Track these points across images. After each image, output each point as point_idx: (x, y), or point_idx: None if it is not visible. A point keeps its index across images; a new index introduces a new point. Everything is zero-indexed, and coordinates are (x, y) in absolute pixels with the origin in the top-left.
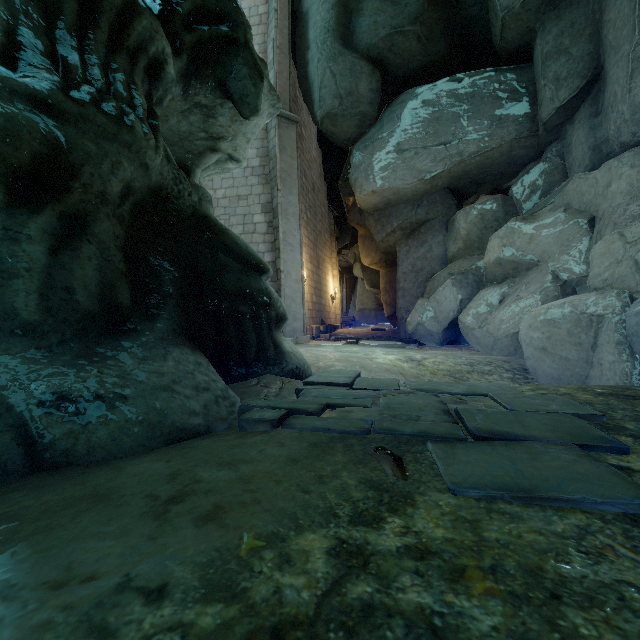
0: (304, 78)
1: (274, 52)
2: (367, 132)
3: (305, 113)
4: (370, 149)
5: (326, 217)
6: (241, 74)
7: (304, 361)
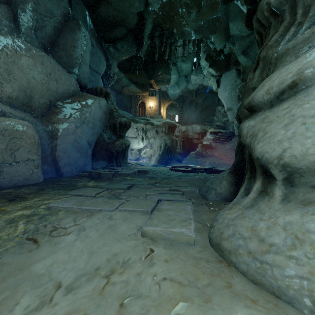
0: None
1: None
2: None
3: None
4: None
5: None
6: None
7: (221, 220)
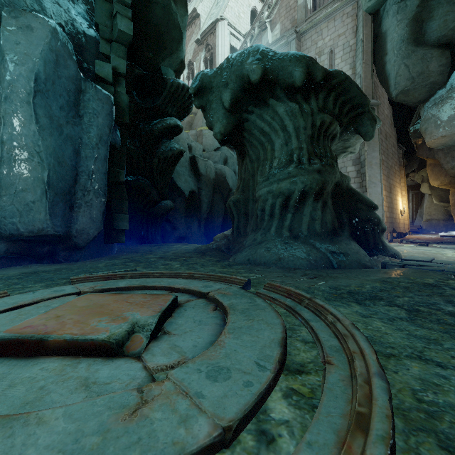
0: (381, 72)
1: (361, 67)
2: (436, 93)
3: (379, 88)
4: (439, 106)
5: (395, 153)
6: (366, 124)
7: (397, 251)
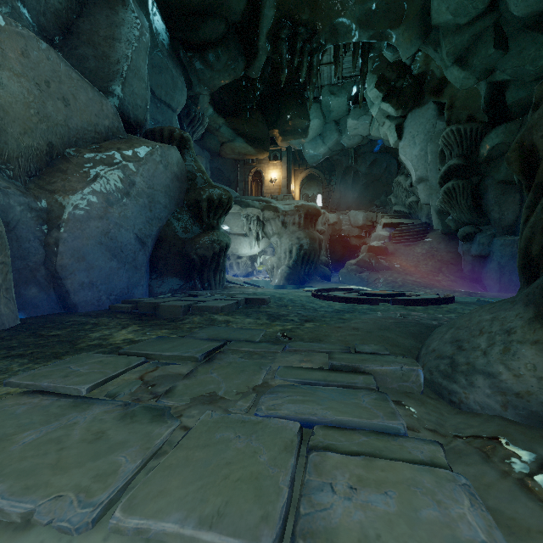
0: None
1: None
2: None
3: None
4: None
5: None
6: None
7: None
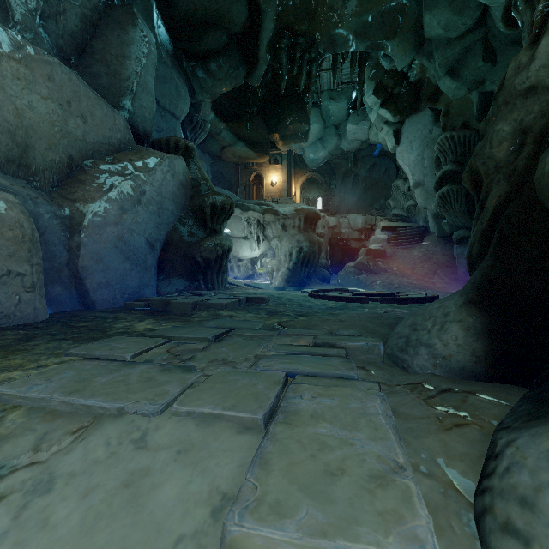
0: None
1: None
2: None
3: None
4: None
5: None
6: None
7: None
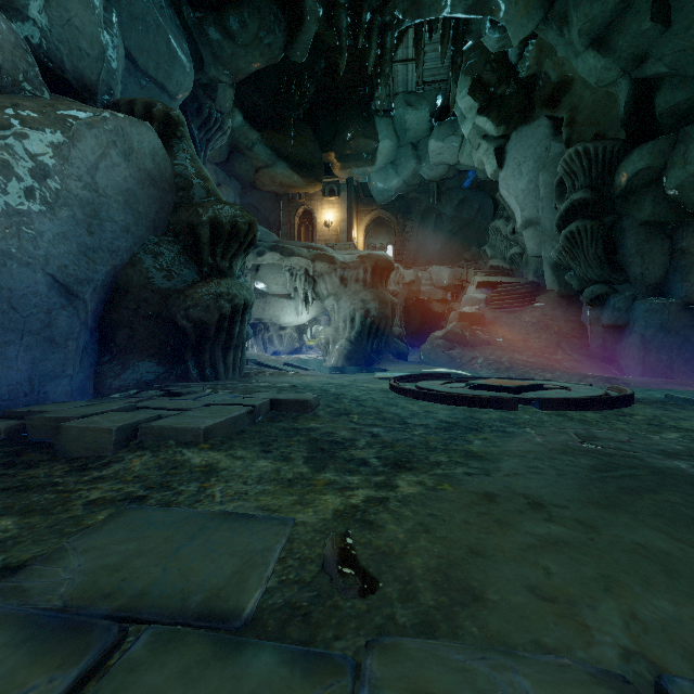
0: None
1: None
2: None
3: None
4: None
5: None
6: None
7: None
